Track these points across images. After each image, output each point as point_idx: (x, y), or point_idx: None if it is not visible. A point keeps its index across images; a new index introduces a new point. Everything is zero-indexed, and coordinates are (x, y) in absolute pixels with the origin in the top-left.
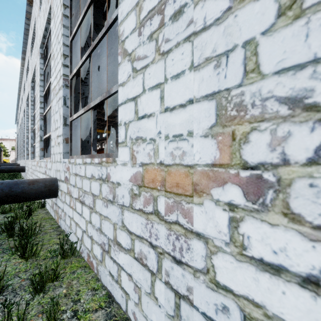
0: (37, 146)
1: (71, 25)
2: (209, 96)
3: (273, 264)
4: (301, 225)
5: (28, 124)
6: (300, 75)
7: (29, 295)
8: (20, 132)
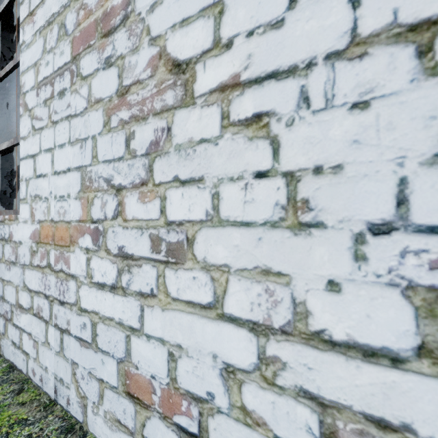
0: None
1: None
2: (78, 168)
3: (102, 283)
4: (110, 255)
5: None
6: (110, 167)
7: None
8: None
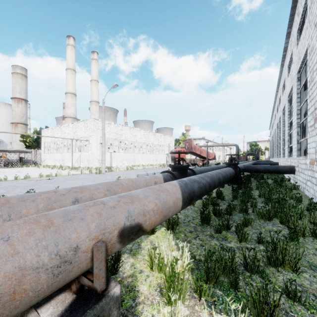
0: (286, 150)
1: (301, 100)
2: (314, 147)
3: None
4: None
5: (280, 134)
6: None
7: None
8: (273, 137)
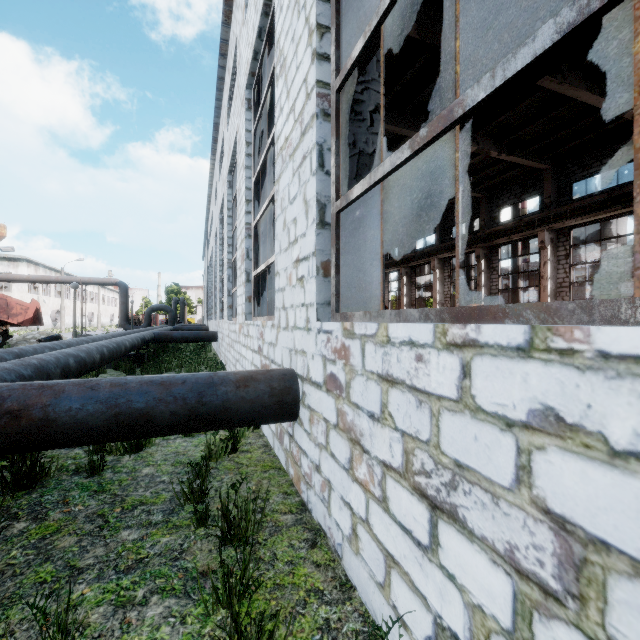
0: (240, 294)
1: None
2: None
3: None
4: None
5: (222, 255)
6: None
7: None
8: (210, 272)
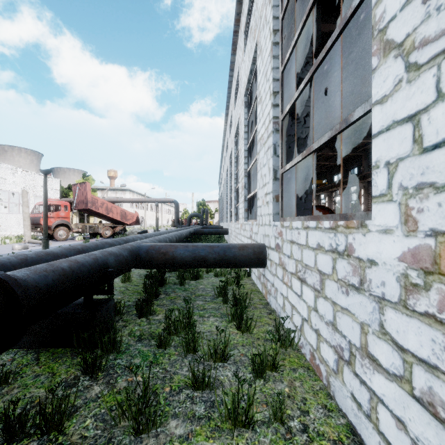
0: (241, 207)
1: (282, 51)
2: None
3: None
4: None
5: (230, 183)
6: None
7: (250, 375)
8: (223, 192)
